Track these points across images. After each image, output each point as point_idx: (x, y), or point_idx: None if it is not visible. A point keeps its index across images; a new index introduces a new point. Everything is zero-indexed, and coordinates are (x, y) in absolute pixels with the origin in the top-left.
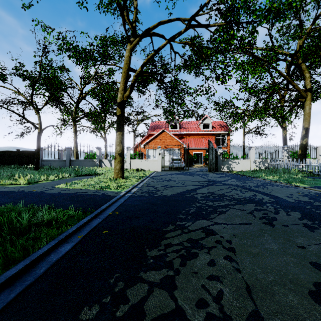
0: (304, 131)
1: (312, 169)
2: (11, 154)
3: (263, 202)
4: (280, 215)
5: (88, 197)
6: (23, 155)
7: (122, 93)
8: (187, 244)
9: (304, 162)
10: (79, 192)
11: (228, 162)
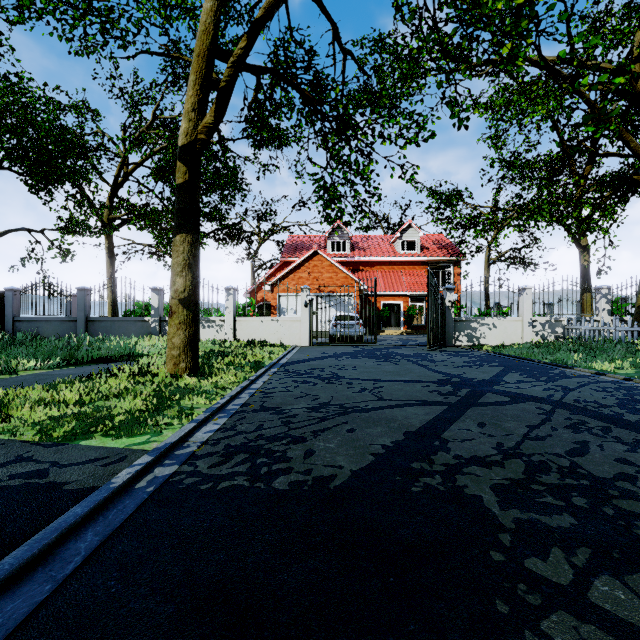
0: None
1: None
2: None
3: None
4: None
5: None
6: None
7: (191, 119)
8: None
9: None
10: None
11: (471, 325)
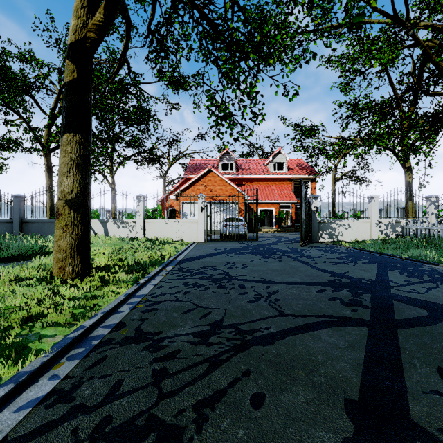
0: None
1: None
2: None
3: None
4: None
5: None
6: None
7: (80, 16)
8: None
9: None
10: None
11: (331, 225)
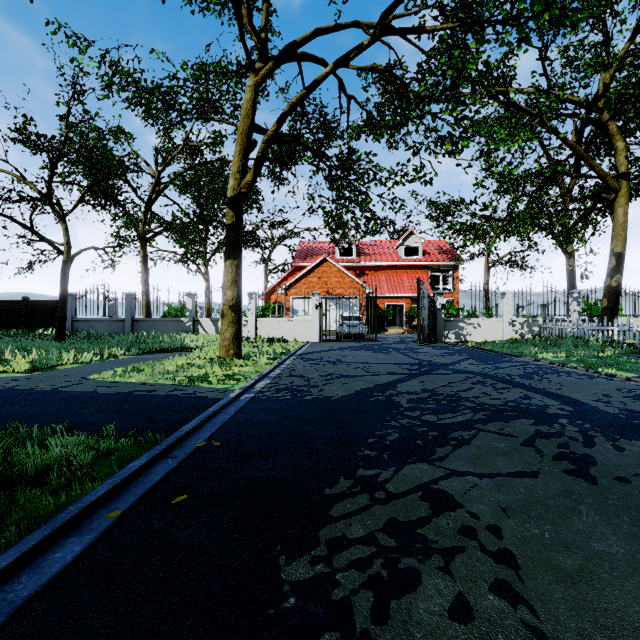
0: (614, 260)
1: (633, 339)
2: (12, 307)
3: (550, 414)
4: (599, 449)
5: (156, 404)
6: (36, 309)
7: (237, 178)
8: (388, 540)
9: (616, 324)
10: (138, 391)
11: (458, 324)
